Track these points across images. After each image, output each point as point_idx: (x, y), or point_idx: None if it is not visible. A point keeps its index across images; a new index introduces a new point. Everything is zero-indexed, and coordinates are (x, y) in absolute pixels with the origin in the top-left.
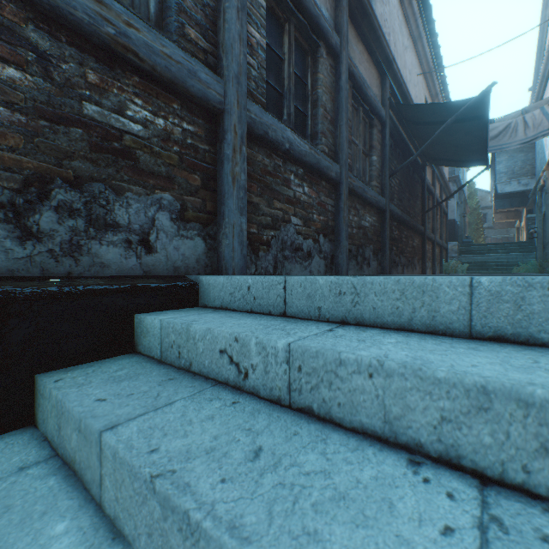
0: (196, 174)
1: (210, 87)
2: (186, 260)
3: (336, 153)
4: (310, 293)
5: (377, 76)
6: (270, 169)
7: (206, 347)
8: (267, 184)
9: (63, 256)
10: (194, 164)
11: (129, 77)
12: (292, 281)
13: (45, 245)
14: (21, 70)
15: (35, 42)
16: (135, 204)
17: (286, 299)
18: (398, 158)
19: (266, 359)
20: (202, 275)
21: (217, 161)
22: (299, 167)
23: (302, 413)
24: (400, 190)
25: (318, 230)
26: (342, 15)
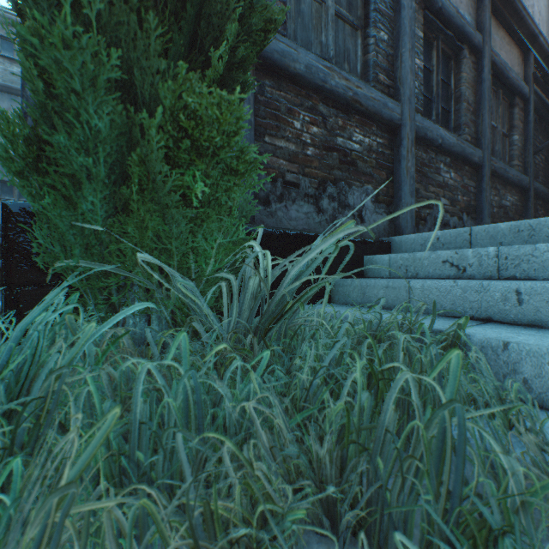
0: (383, 171)
1: (393, 111)
2: (378, 228)
3: (478, 140)
4: (492, 235)
5: (518, 55)
6: (426, 161)
7: (430, 262)
8: (423, 174)
9: (330, 222)
10: (382, 164)
11: (353, 117)
12: (477, 229)
13: (324, 216)
14: (317, 127)
15: (321, 111)
16: (356, 193)
17: (471, 241)
18: (543, 132)
19: (480, 259)
20: (393, 237)
21: (394, 161)
22: (447, 157)
23: (507, 280)
24: (545, 167)
25: (462, 209)
26: (484, 13)
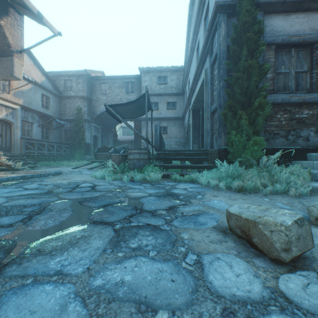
0: None
1: None
2: (317, 142)
3: None
4: None
5: None
6: None
7: None
8: None
9: (291, 143)
10: None
11: (303, 106)
12: None
13: (289, 141)
14: (286, 114)
15: (288, 109)
16: (304, 131)
17: None
18: None
19: None
20: None
21: None
22: None
23: None
24: None
25: None
26: None
